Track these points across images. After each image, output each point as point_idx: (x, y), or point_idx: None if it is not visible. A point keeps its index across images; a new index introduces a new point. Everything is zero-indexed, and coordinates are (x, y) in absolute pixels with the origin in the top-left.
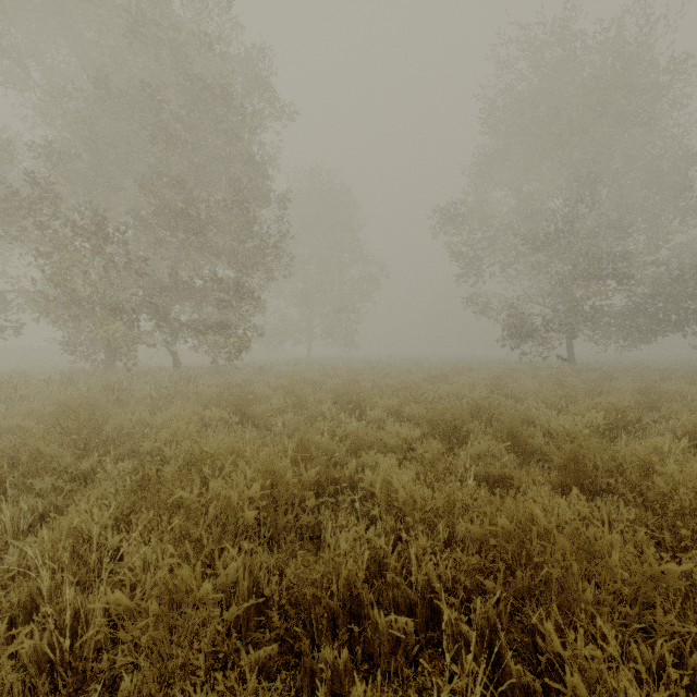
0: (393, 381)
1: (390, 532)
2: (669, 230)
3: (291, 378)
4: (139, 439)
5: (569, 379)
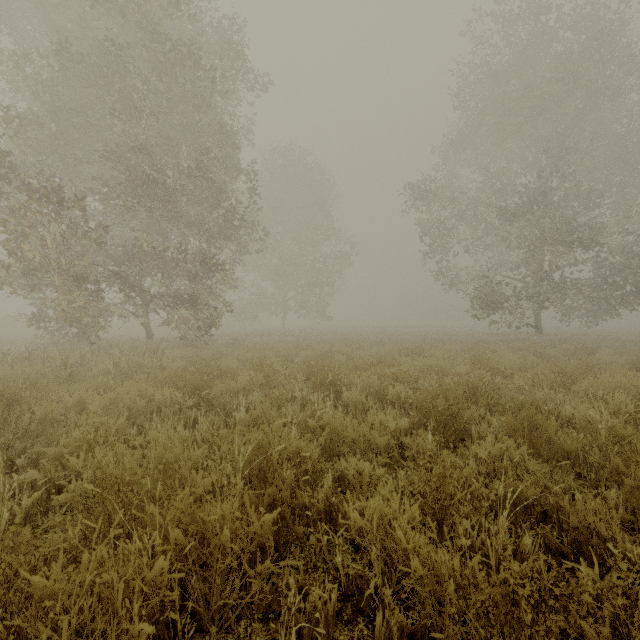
0: (367, 353)
1: (395, 626)
2: (637, 203)
3: (262, 350)
4: (54, 437)
5: (547, 351)
